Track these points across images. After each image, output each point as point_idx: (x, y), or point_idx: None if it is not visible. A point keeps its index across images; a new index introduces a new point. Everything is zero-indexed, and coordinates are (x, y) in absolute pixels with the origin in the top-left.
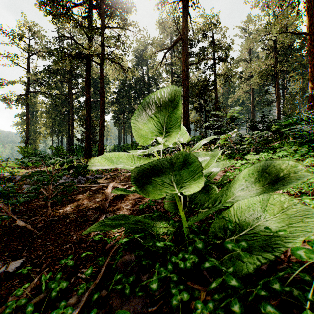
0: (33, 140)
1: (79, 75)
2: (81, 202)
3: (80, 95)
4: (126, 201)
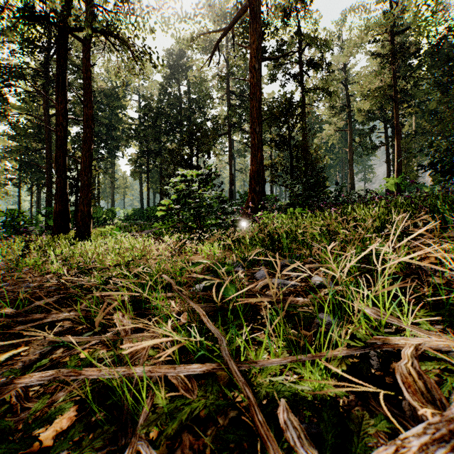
0: None
1: None
2: None
3: (71, 122)
4: None
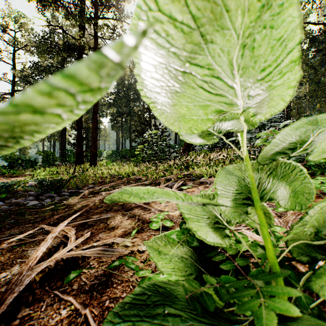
0: None
1: None
2: None
3: None
4: (64, 302)
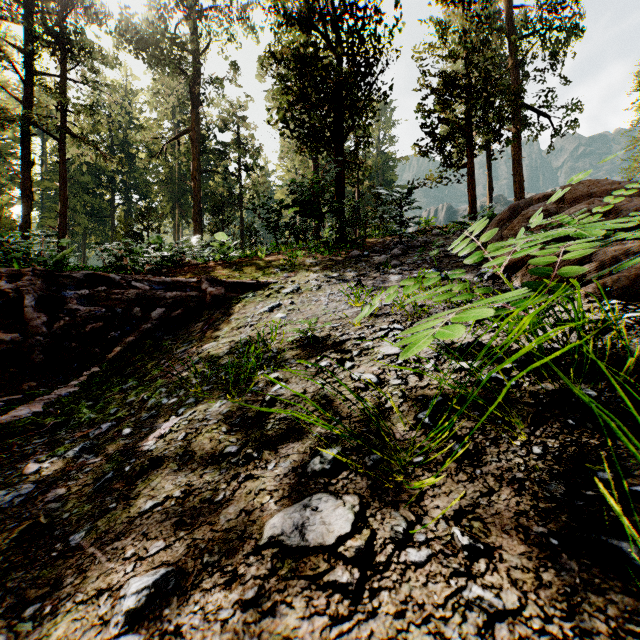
0: None
1: None
2: None
3: None
4: None
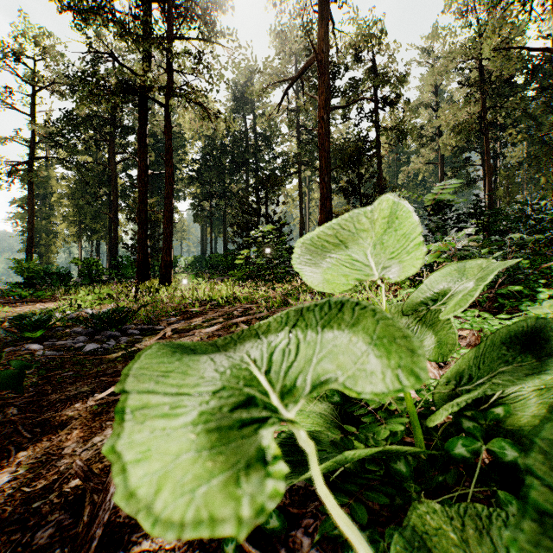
0: (45, 246)
1: (129, 128)
2: (57, 446)
3: (132, 165)
4: None
